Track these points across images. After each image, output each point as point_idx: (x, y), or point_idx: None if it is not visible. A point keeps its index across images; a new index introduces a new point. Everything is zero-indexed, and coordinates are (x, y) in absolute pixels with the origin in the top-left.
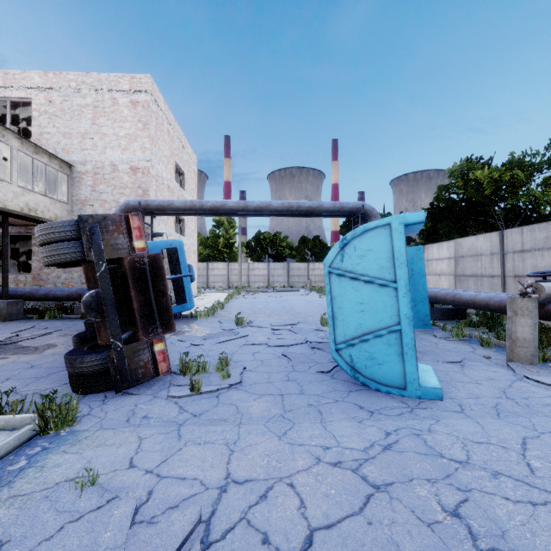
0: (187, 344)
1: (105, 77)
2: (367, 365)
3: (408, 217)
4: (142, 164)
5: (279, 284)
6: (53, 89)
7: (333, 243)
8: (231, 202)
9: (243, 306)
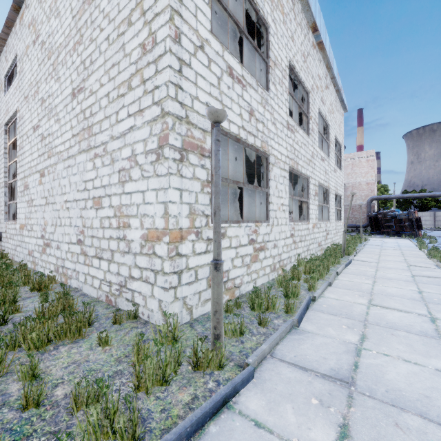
0: None
1: (356, 154)
2: None
3: None
4: (371, 181)
5: (426, 226)
6: None
7: None
8: (415, 194)
9: None
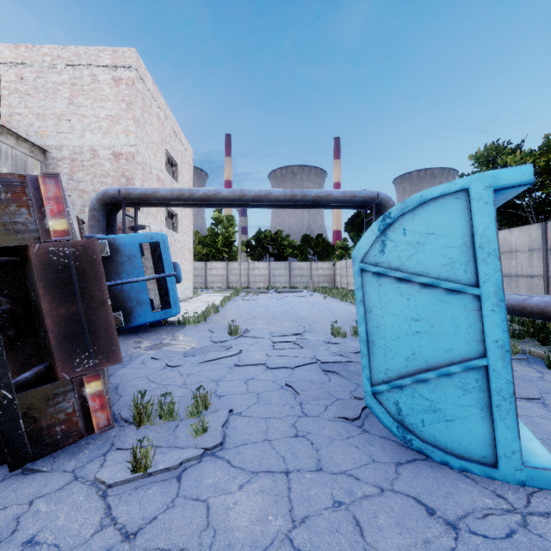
0: (161, 365)
1: (84, 51)
2: (425, 420)
3: (501, 176)
4: (126, 149)
5: (280, 284)
6: (25, 64)
7: (337, 241)
8: (225, 191)
9: (240, 310)
